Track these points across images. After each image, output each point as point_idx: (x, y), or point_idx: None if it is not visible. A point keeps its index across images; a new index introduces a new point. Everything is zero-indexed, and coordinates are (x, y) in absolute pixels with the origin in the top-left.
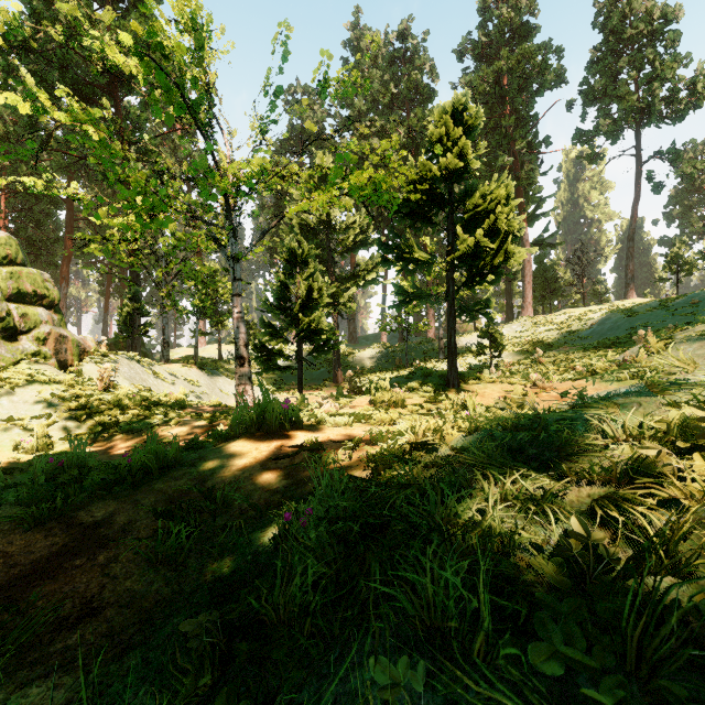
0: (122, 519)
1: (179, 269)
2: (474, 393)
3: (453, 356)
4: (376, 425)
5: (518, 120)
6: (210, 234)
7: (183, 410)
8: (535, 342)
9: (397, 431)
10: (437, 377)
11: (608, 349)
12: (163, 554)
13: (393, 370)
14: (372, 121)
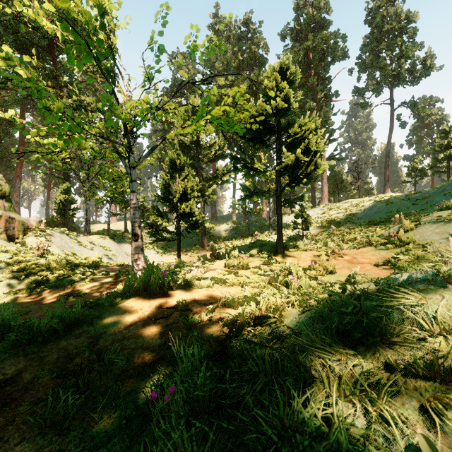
0: (27, 376)
1: (97, 171)
2: (294, 258)
3: (280, 233)
4: (229, 286)
5: (318, 80)
6: (114, 149)
7: (97, 269)
8: (330, 220)
9: (244, 297)
10: (270, 246)
11: (375, 226)
12: (51, 418)
13: (240, 239)
14: (227, 77)
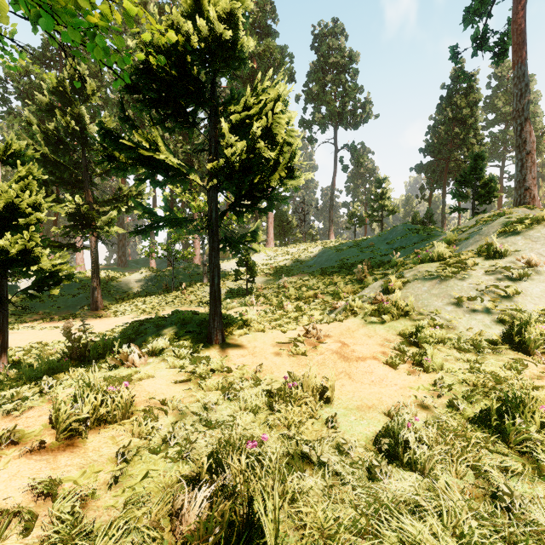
0: None
1: None
2: (243, 350)
3: (216, 302)
4: None
5: None
6: None
7: None
8: (278, 268)
9: None
10: (197, 325)
11: (331, 277)
12: None
13: (160, 295)
14: None
